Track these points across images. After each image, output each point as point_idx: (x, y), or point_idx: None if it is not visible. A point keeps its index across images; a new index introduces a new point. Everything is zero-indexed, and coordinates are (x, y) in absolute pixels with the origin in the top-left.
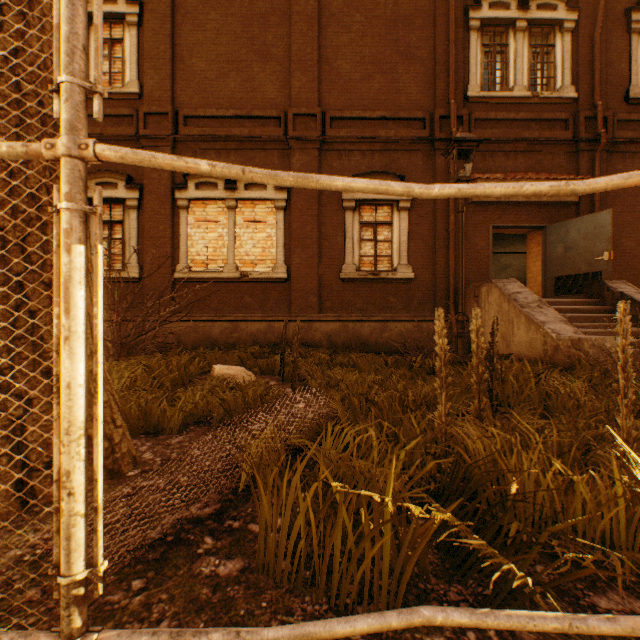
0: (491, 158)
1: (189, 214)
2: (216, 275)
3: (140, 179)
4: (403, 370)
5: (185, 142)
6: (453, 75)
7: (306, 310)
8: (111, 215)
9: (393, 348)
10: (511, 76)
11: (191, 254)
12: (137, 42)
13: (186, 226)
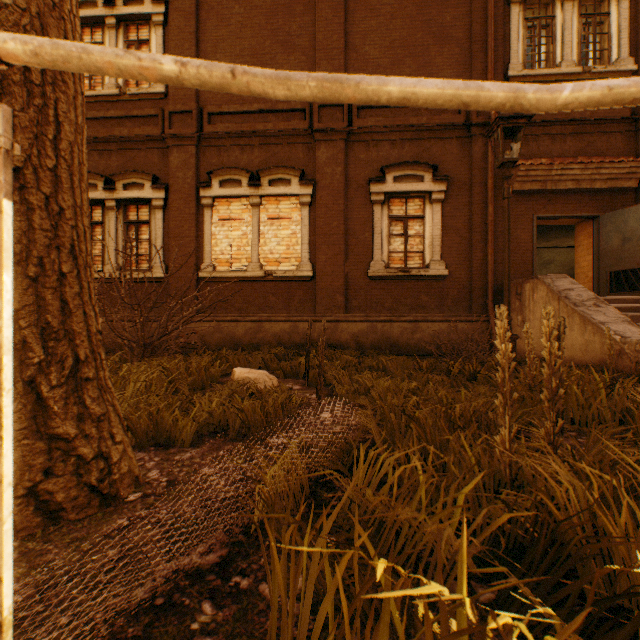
0: (535, 142)
1: (213, 213)
2: (240, 274)
3: (166, 179)
4: (441, 376)
5: (209, 140)
6: (492, 54)
7: (332, 310)
8: (138, 216)
9: (425, 350)
10: (558, 51)
11: (215, 253)
12: (163, 42)
13: (210, 225)
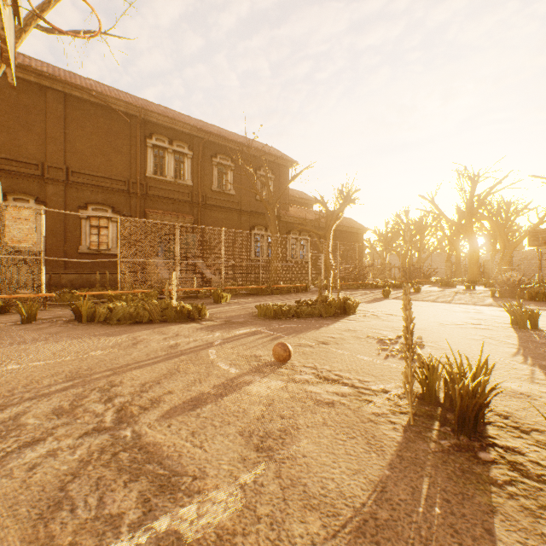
0: (158, 204)
1: None
2: None
3: None
4: None
5: None
6: (139, 166)
7: (57, 268)
8: None
9: None
10: (167, 170)
11: None
12: None
13: None
